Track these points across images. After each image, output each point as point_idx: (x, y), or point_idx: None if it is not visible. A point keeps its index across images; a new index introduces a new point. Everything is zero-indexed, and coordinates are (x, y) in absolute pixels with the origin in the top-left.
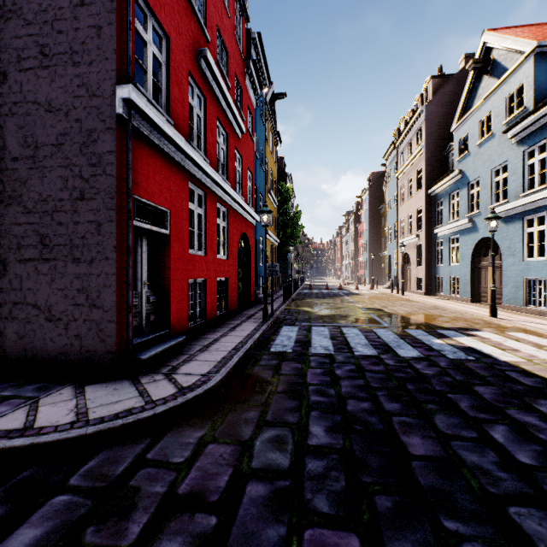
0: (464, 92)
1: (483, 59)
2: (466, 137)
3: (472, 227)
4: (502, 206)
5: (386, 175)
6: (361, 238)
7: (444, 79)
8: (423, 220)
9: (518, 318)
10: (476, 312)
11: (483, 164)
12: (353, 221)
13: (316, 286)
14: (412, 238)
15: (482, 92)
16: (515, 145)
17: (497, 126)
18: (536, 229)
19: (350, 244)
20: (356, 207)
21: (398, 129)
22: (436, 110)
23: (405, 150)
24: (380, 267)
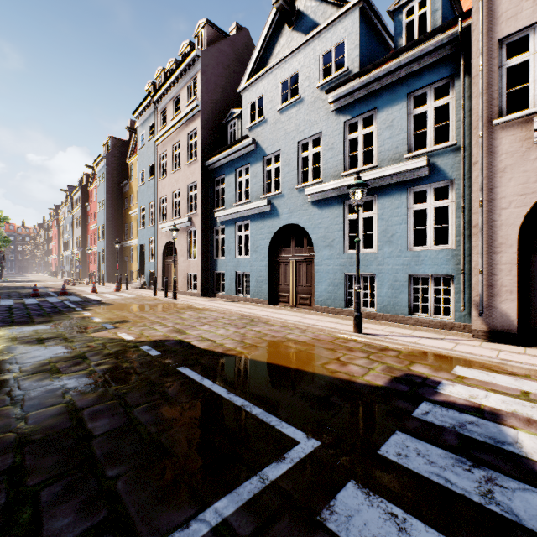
0: (259, 43)
1: (290, 2)
2: (253, 105)
3: (270, 211)
4: (319, 185)
5: (133, 145)
6: (94, 223)
7: (219, 35)
8: (199, 199)
9: (374, 328)
10: (316, 323)
11: (287, 134)
12: (80, 199)
13: (12, 290)
14: (182, 222)
15: (283, 48)
16: (334, 114)
17: (308, 89)
18: (361, 216)
19: (75, 229)
20: (85, 181)
21: (154, 84)
22: (213, 65)
23: (169, 108)
24: (123, 261)
